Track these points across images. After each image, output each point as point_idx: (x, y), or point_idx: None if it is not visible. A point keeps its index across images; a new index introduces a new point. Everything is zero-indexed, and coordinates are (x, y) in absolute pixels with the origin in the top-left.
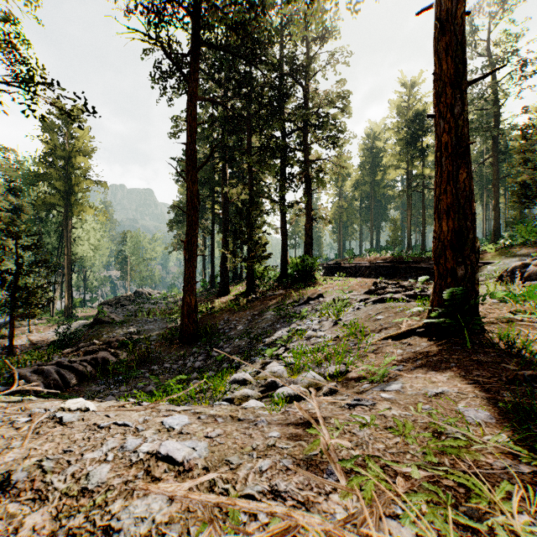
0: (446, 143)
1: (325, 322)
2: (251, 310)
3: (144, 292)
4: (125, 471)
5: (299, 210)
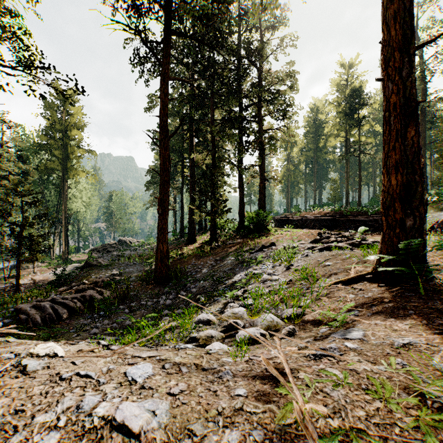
0: (395, 103)
1: (278, 267)
2: (214, 256)
3: (126, 240)
4: (74, 442)
5: (254, 172)
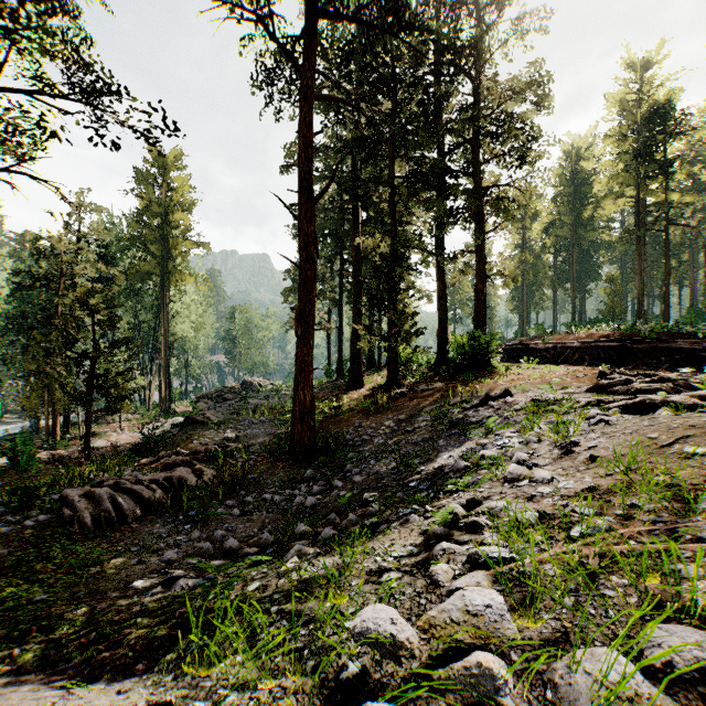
0: None
1: (536, 445)
2: (394, 412)
3: (254, 382)
4: None
5: (464, 264)
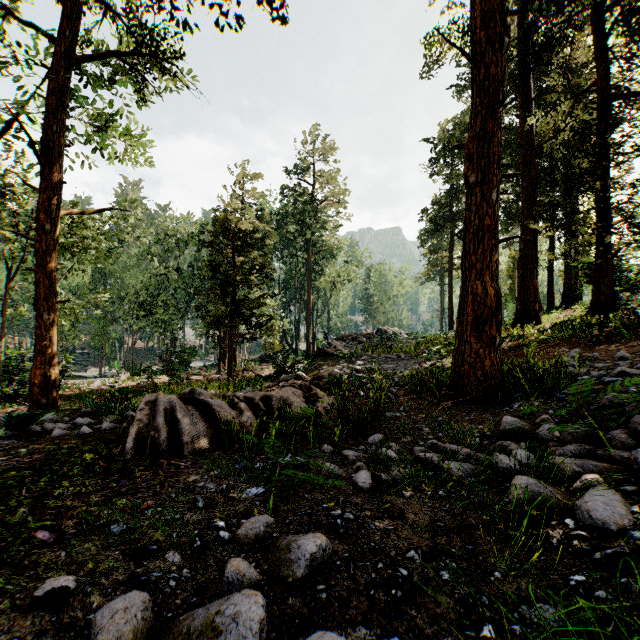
0: None
1: None
2: None
3: (388, 331)
4: None
5: None
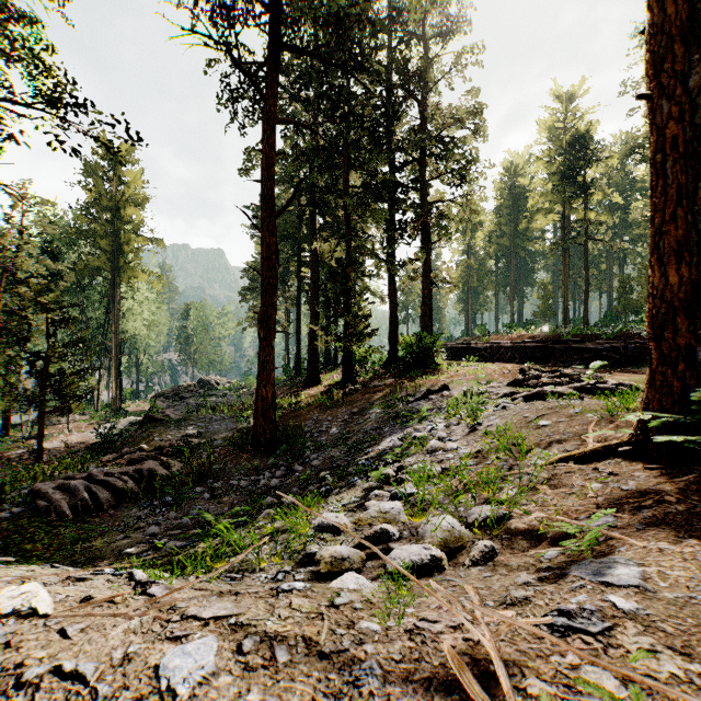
0: (674, 136)
1: (455, 427)
2: (348, 406)
3: (211, 381)
4: None
5: (413, 271)
